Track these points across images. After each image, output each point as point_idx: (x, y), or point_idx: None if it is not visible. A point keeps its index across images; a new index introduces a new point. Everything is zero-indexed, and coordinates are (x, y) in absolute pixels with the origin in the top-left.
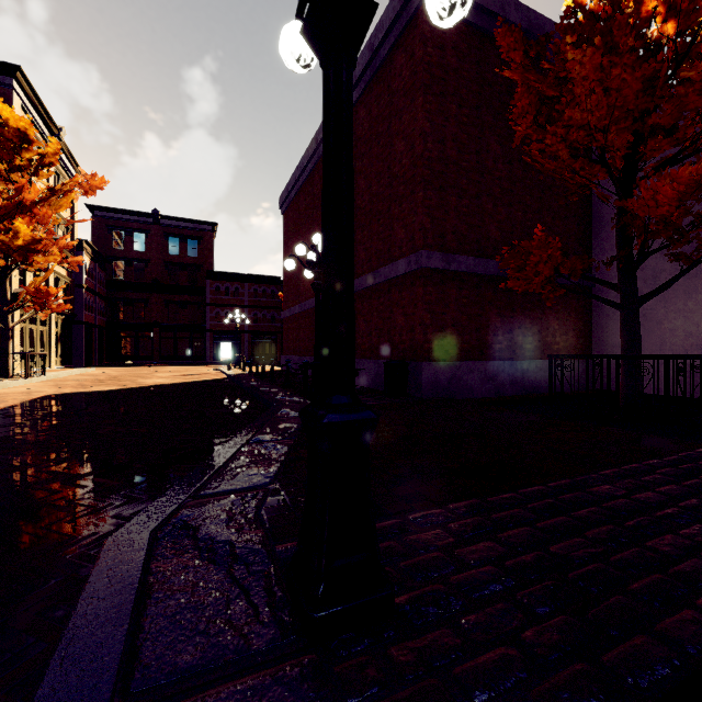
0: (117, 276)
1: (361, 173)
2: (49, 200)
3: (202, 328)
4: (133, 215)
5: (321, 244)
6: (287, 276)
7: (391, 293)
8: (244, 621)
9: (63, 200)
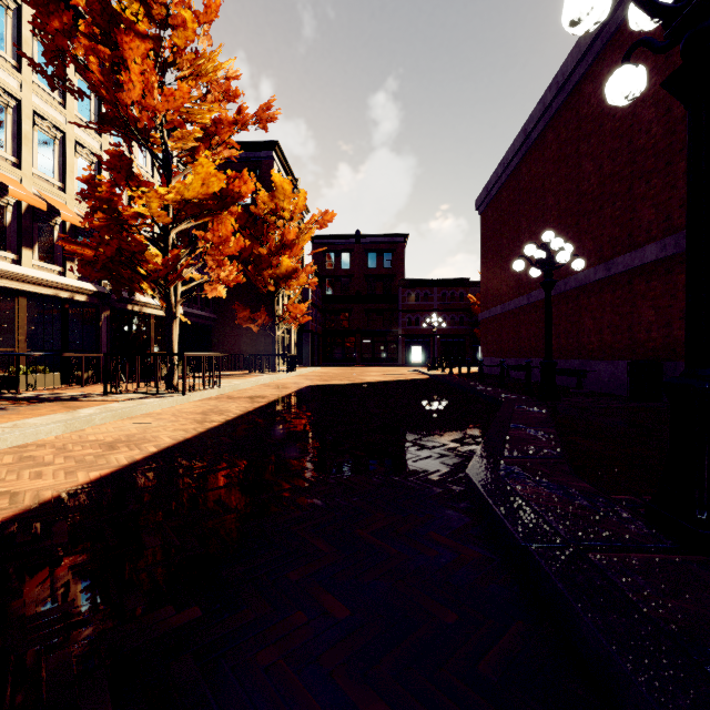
0: (329, 292)
1: (587, 156)
2: (299, 237)
3: (395, 333)
4: (341, 238)
5: (690, 249)
6: (486, 277)
7: (632, 284)
8: (624, 529)
9: (306, 236)
